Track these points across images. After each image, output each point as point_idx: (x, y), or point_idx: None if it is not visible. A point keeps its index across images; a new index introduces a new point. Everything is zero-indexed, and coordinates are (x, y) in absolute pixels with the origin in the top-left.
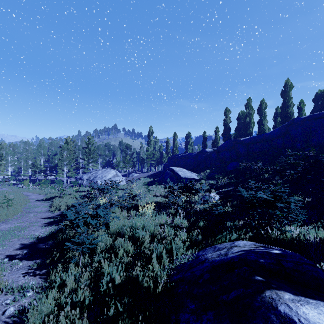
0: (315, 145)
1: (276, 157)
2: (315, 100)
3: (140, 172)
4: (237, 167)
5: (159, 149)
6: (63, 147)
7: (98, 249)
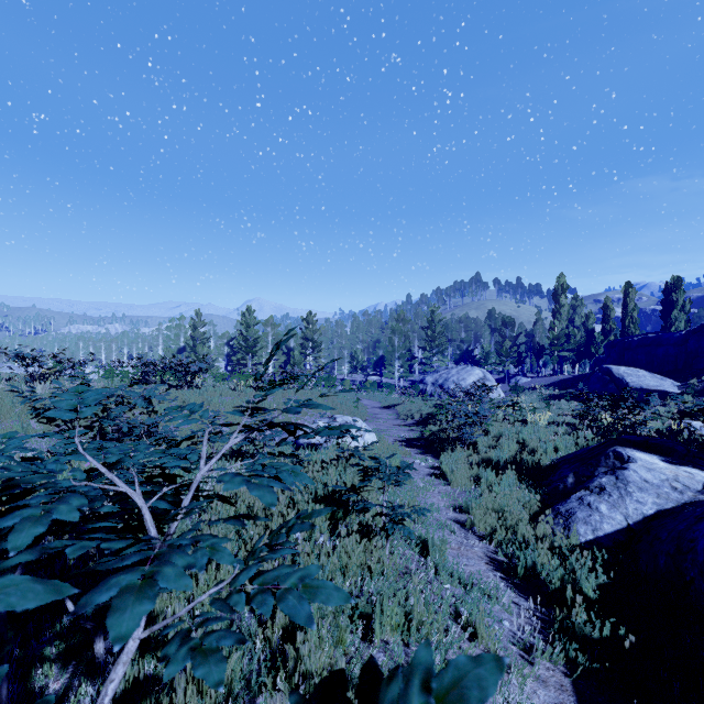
0: None
1: None
2: None
3: (535, 375)
4: None
5: (584, 323)
6: (394, 329)
7: (480, 444)
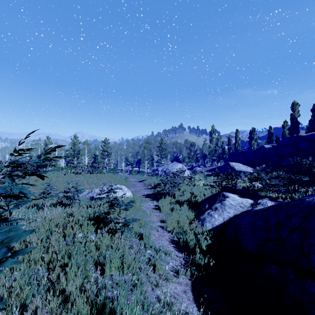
0: None
1: None
2: None
3: (203, 166)
4: (288, 162)
5: (221, 145)
6: (145, 147)
7: (176, 195)
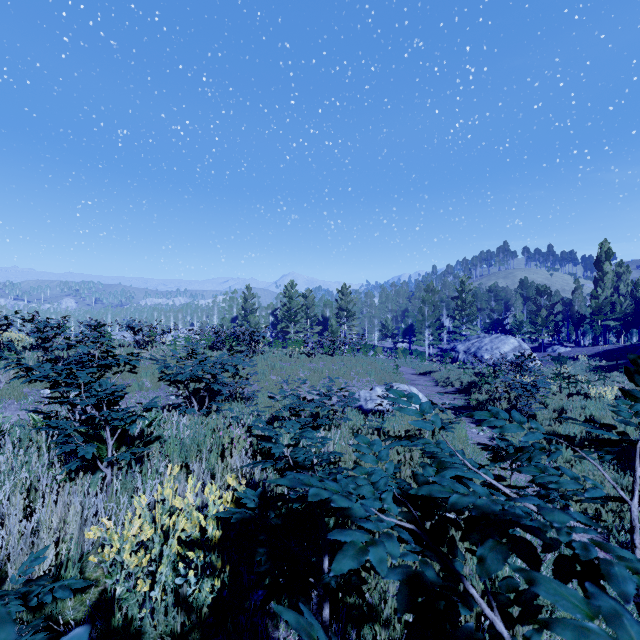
0: None
1: None
2: None
3: (572, 344)
4: None
5: (632, 290)
6: (424, 299)
7: (541, 417)
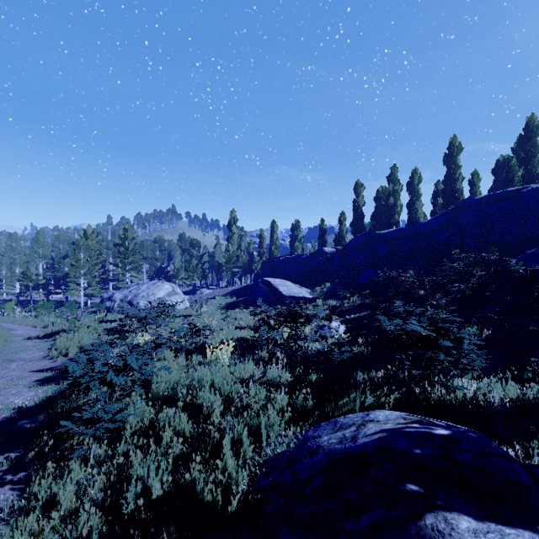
0: (496, 243)
1: (436, 261)
2: (496, 172)
3: (215, 287)
4: (374, 278)
5: (248, 247)
6: (79, 244)
7: (127, 429)
